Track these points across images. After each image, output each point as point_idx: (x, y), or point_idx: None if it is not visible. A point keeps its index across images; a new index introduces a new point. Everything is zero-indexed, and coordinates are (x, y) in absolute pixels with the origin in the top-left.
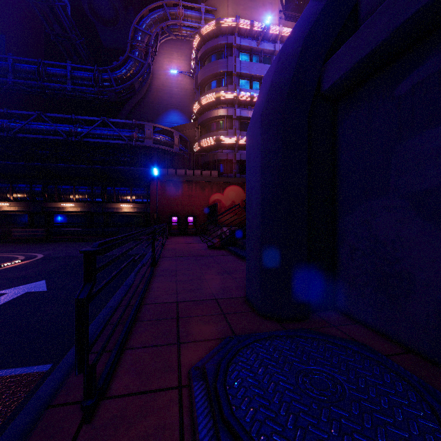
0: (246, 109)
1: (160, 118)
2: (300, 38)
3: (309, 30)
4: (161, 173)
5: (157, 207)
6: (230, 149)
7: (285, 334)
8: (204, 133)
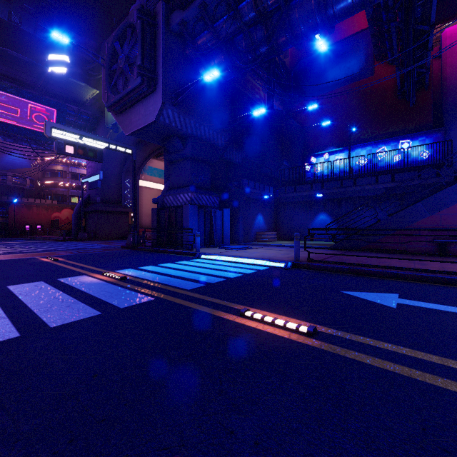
0: (76, 168)
1: (4, 155)
2: (80, 206)
3: (81, 205)
4: (17, 200)
5: (15, 220)
6: (65, 188)
7: (76, 237)
8: (46, 175)
